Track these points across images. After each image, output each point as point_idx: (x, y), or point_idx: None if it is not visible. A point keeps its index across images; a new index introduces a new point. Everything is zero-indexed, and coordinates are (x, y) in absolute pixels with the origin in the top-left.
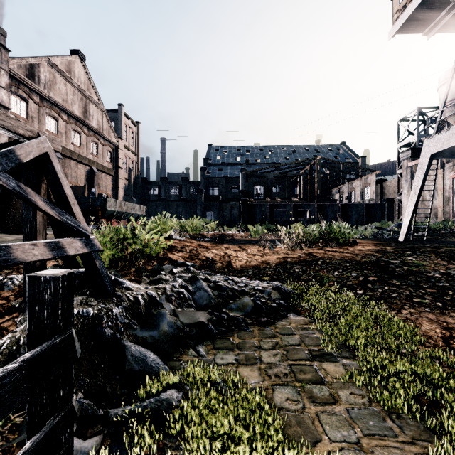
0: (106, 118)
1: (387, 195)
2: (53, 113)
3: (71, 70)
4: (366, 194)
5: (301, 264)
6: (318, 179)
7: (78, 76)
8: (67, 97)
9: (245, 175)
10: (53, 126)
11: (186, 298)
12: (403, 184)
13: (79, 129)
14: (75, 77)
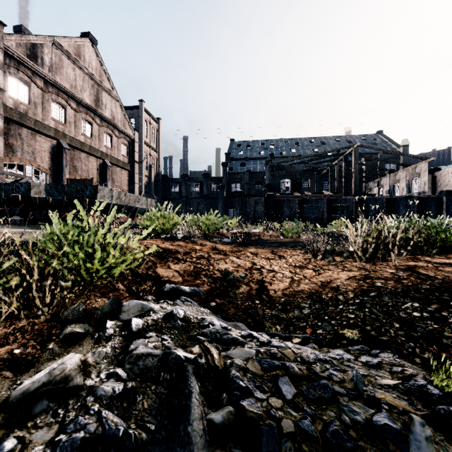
0: (120, 108)
1: (442, 187)
2: (60, 100)
3: (81, 53)
4: (414, 186)
5: (418, 298)
6: (356, 170)
7: (89, 61)
8: (76, 82)
9: (270, 167)
10: (61, 114)
11: None
12: None
13: (90, 118)
14: (86, 62)
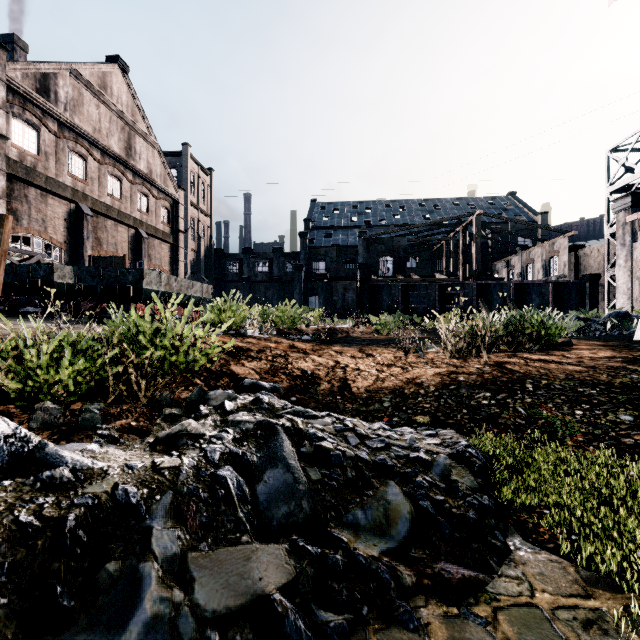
0: (160, 158)
1: (587, 270)
2: (80, 148)
3: (107, 85)
4: (552, 268)
5: (491, 389)
6: (478, 246)
7: (118, 95)
8: (101, 124)
9: (365, 241)
10: (80, 168)
11: (233, 499)
12: (617, 250)
13: (119, 173)
14: (113, 96)
